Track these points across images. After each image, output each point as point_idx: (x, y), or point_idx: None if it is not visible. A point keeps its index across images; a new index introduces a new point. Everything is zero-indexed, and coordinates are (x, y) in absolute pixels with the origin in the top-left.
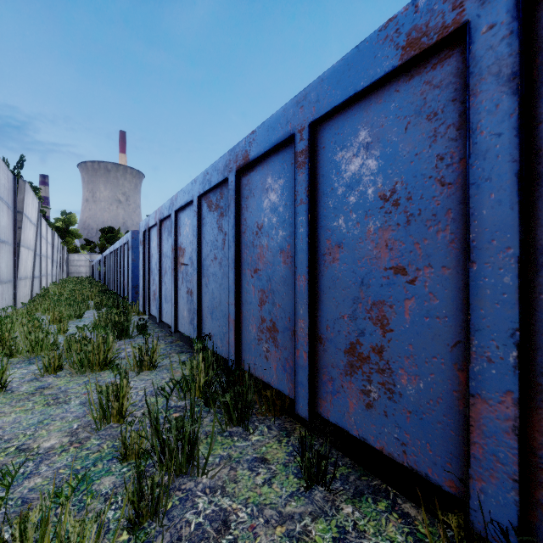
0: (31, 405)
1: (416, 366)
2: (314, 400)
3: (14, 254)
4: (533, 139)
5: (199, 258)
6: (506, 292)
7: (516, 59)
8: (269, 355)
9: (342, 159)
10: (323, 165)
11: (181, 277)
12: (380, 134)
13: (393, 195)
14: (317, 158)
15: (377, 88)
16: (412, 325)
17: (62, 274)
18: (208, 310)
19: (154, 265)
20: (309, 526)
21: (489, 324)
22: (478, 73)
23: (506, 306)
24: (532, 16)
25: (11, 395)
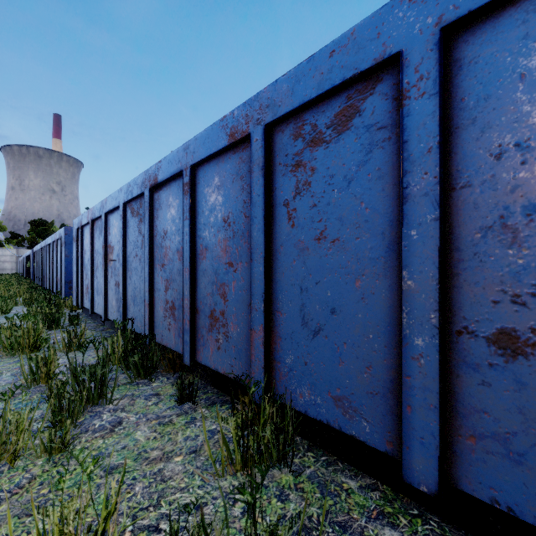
0: None
1: (236, 320)
2: (194, 353)
3: None
4: (272, 199)
5: (125, 255)
6: (261, 275)
7: (263, 160)
8: (171, 327)
9: (207, 193)
10: (199, 194)
11: (110, 272)
12: (223, 182)
13: (228, 220)
14: (196, 189)
15: (222, 153)
16: (235, 296)
17: None
18: (131, 299)
19: (87, 261)
20: (174, 419)
21: (256, 291)
22: (253, 162)
23: (261, 282)
24: (272, 139)
25: None
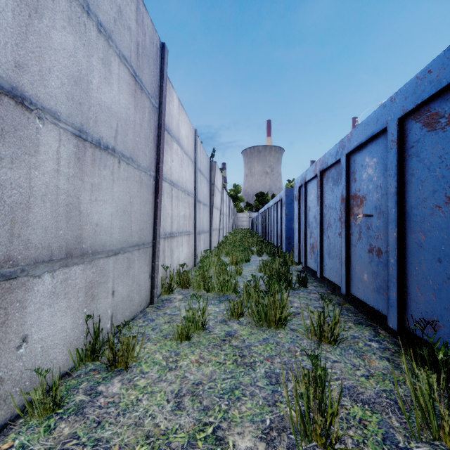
0: (223, 358)
1: None
2: None
3: (210, 213)
4: None
5: (401, 205)
6: None
7: None
8: None
9: None
10: None
11: (356, 232)
12: None
13: None
14: None
15: None
16: None
17: (233, 227)
18: (424, 283)
19: (312, 219)
20: None
21: None
22: None
23: None
24: None
25: (208, 336)
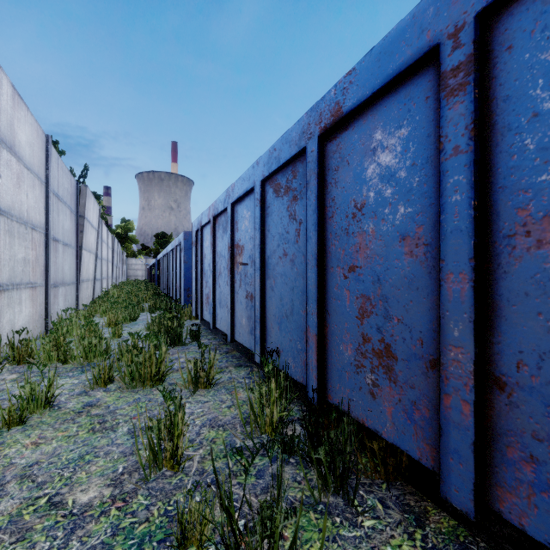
0: (75, 430)
1: None
2: (482, 485)
3: (77, 257)
4: None
5: (263, 255)
6: None
7: None
8: (377, 392)
9: None
10: (508, 78)
11: (238, 279)
12: None
13: None
14: (491, 71)
15: None
16: None
17: (121, 277)
18: (274, 320)
19: (207, 267)
20: None
21: None
22: None
23: None
24: None
25: (57, 413)
